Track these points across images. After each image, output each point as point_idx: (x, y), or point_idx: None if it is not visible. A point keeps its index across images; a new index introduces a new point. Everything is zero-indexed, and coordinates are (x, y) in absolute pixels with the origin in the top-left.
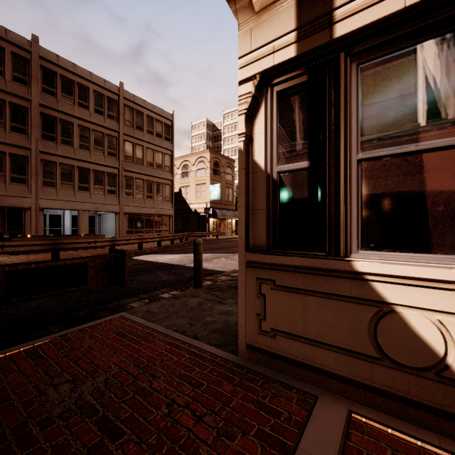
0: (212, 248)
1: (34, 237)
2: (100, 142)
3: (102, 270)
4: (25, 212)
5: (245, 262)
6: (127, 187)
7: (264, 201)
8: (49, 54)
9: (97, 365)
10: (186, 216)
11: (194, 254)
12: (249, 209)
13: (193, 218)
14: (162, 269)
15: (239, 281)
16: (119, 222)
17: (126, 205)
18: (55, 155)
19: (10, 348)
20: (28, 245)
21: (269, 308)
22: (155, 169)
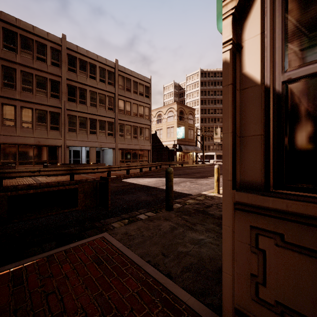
0: (179, 174)
1: (61, 165)
2: (103, 101)
3: (90, 194)
4: (58, 148)
5: (232, 203)
6: (120, 131)
7: (260, 124)
8: (72, 45)
9: (65, 306)
10: (160, 150)
11: (166, 181)
12: (236, 136)
13: (165, 152)
14: (142, 190)
15: (224, 225)
16: (115, 154)
17: (120, 143)
18: (75, 111)
19: (3, 267)
20: (54, 170)
21: (272, 272)
22: (138, 118)
